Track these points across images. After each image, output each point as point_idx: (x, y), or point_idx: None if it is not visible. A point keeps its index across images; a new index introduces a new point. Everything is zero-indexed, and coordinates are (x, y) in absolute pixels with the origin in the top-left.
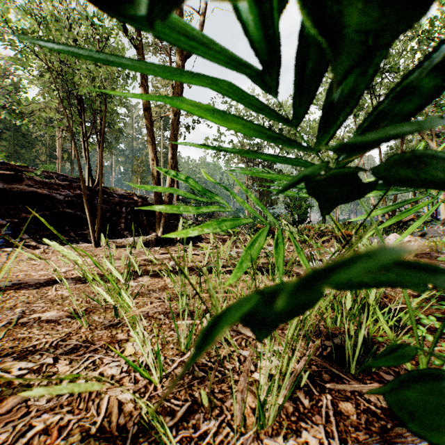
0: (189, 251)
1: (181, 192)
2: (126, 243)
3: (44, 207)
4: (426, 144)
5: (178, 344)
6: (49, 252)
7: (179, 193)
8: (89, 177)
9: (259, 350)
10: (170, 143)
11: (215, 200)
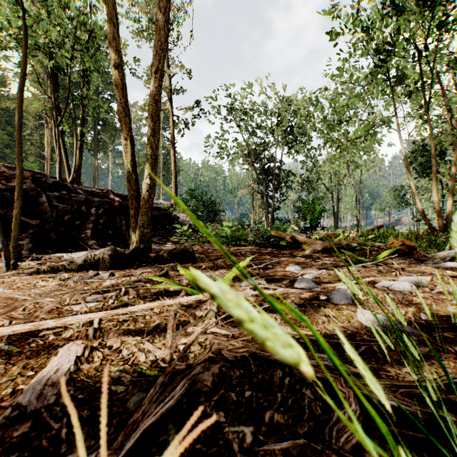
0: None
1: None
2: (57, 264)
3: None
4: None
5: None
6: None
7: None
8: (60, 172)
9: None
10: (149, 113)
11: None
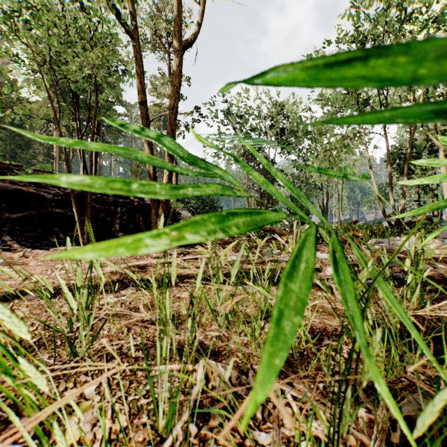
0: (173, 266)
1: (142, 156)
2: None
3: (31, 207)
4: (431, 143)
5: (155, 414)
6: (31, 255)
7: (135, 157)
8: None
9: (286, 433)
10: None
11: (212, 175)
